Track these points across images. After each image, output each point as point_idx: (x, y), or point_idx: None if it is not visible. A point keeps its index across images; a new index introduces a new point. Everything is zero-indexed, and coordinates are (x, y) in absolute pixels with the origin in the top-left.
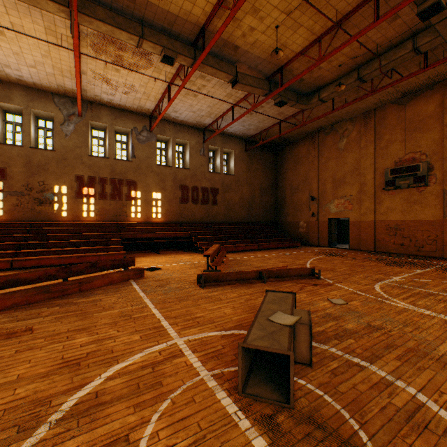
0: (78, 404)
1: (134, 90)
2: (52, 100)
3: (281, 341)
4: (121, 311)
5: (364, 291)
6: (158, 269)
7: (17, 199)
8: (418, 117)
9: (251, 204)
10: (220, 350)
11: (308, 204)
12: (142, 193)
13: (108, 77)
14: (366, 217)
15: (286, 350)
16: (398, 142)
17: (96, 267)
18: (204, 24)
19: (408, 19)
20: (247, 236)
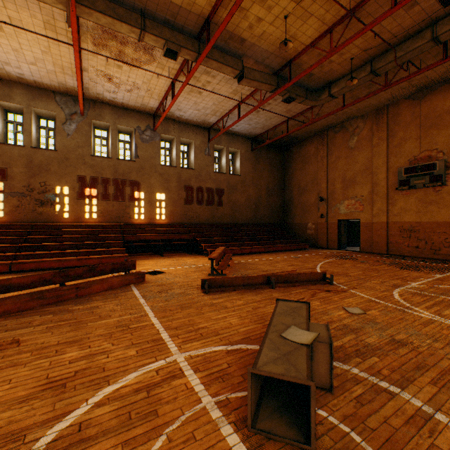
0: (57, 439)
1: (137, 87)
2: (53, 99)
3: (298, 365)
4: (118, 321)
5: (382, 299)
6: (161, 273)
7: (18, 200)
8: (435, 113)
9: (258, 205)
10: (225, 369)
11: (316, 205)
12: (146, 193)
13: (110, 74)
14: (378, 218)
15: (306, 380)
16: (413, 139)
17: (95, 271)
18: (209, 15)
19: (427, 6)
20: (253, 238)
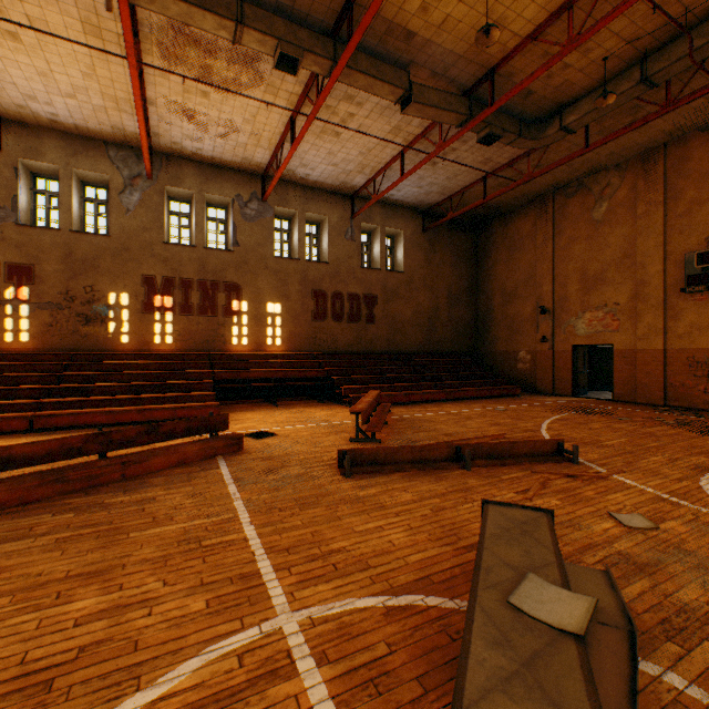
0: None
1: (234, 130)
2: (105, 154)
3: (570, 706)
4: (185, 529)
5: (681, 496)
6: (271, 436)
7: (51, 315)
8: None
9: (433, 321)
10: (383, 659)
11: (534, 320)
12: (250, 303)
13: (191, 107)
14: (647, 343)
15: None
16: None
17: (158, 433)
18: None
19: None
20: (427, 376)
